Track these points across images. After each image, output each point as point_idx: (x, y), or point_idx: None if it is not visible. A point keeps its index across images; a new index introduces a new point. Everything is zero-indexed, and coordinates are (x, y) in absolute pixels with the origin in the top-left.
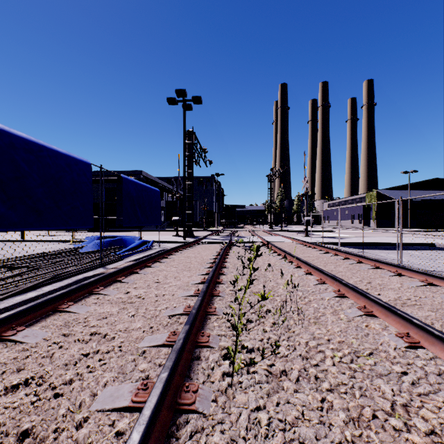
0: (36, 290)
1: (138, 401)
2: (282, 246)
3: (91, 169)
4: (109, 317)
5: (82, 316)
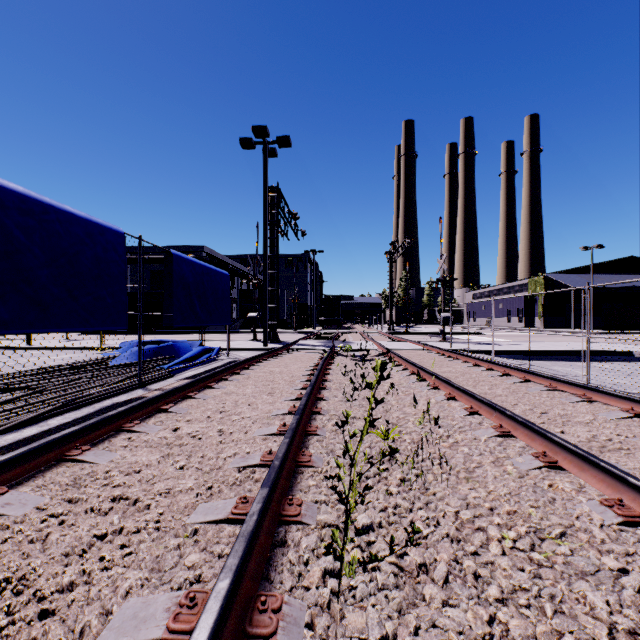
0: (38, 424)
1: (178, 630)
2: (409, 356)
3: (124, 241)
4: (145, 470)
5: (102, 469)
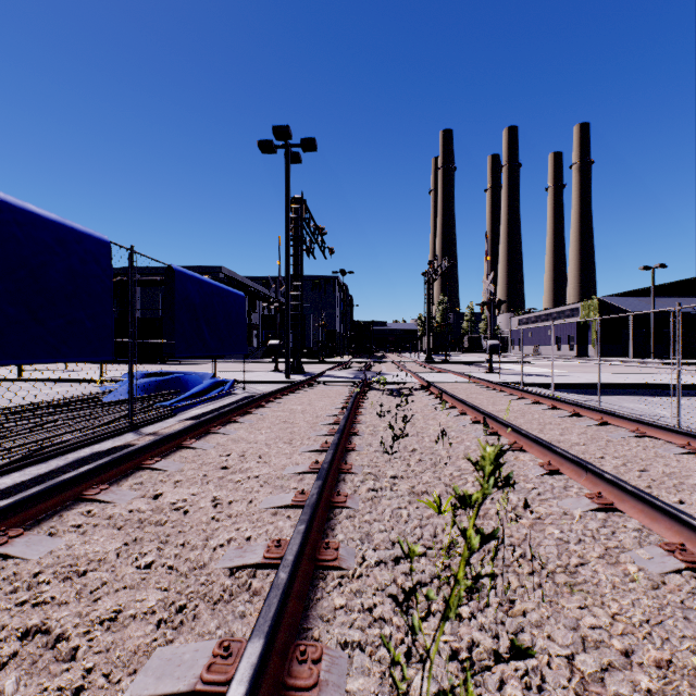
0: None
1: None
2: (454, 390)
3: (110, 252)
4: (92, 572)
5: (30, 570)
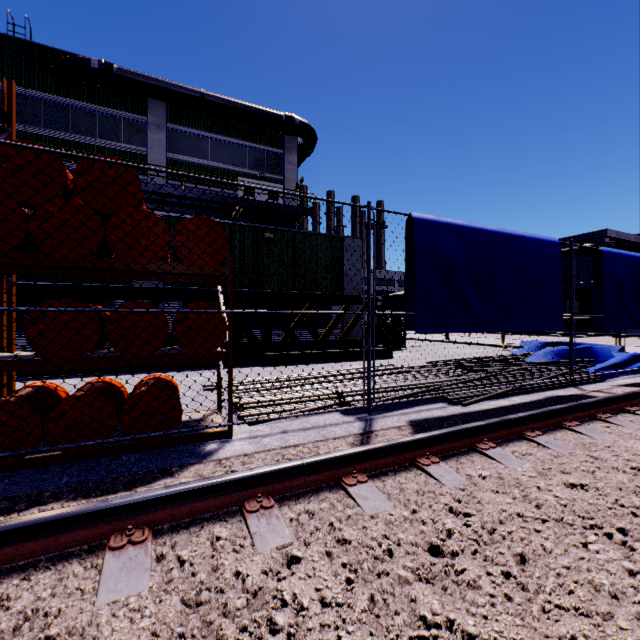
0: (505, 398)
1: None
2: None
3: (559, 250)
4: None
5: (601, 443)
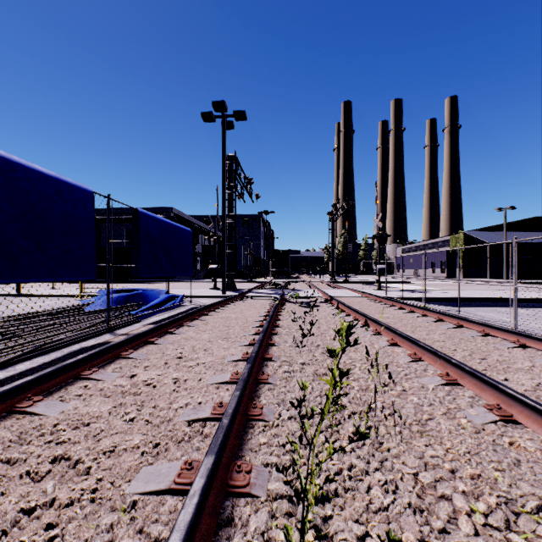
0: (6, 369)
1: None
2: (350, 303)
3: (93, 199)
4: (93, 423)
5: (51, 422)
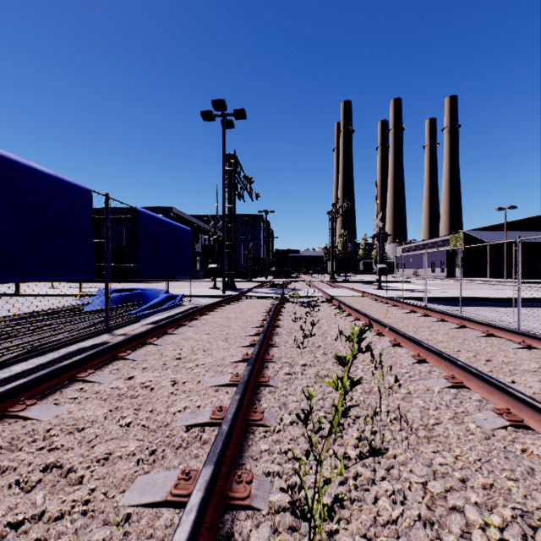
0: (1, 370)
1: None
2: (351, 302)
3: (91, 198)
4: (88, 428)
5: (43, 427)
